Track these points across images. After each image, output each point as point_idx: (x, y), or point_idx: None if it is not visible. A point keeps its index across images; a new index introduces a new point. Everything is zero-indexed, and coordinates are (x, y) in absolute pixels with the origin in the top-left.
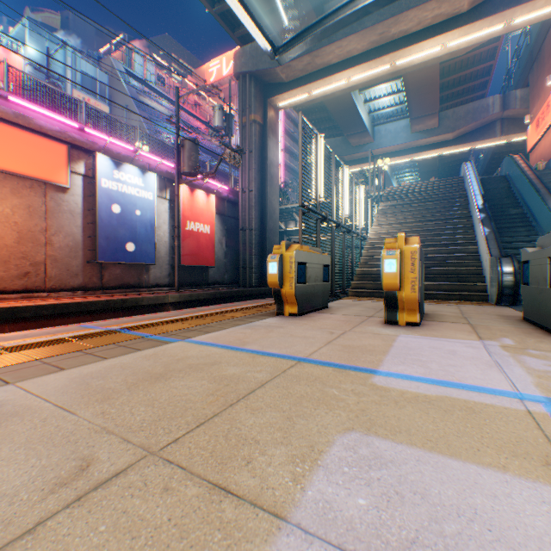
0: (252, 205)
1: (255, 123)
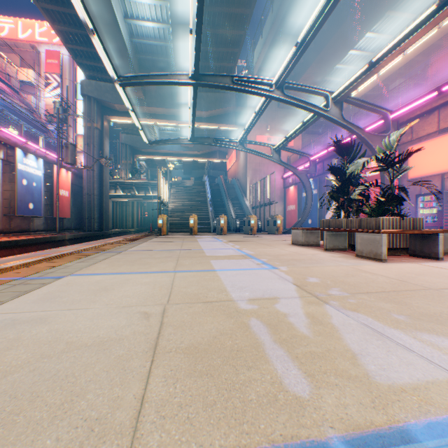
0: (96, 180)
1: (97, 129)
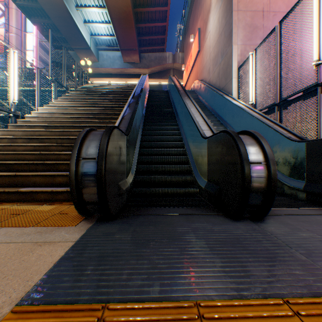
0: None
1: None
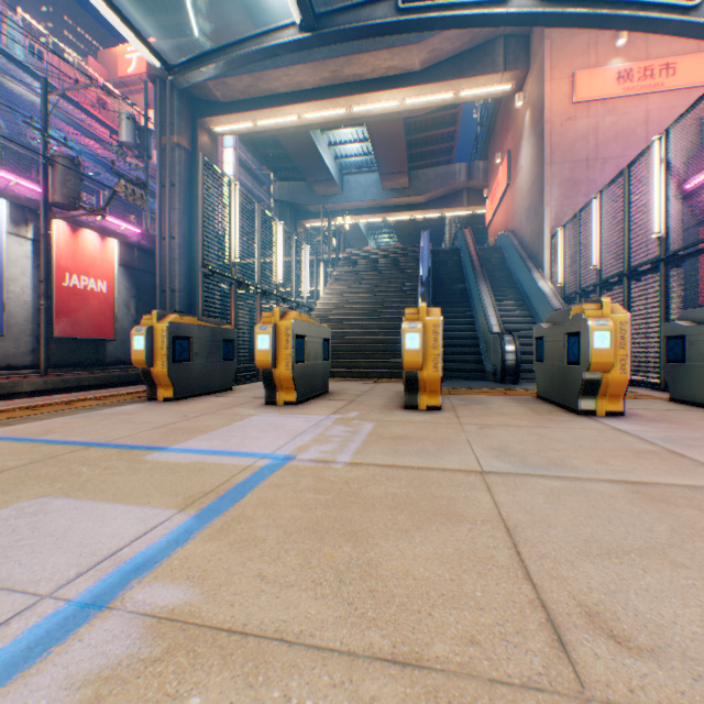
0: (176, 257)
1: (180, 148)
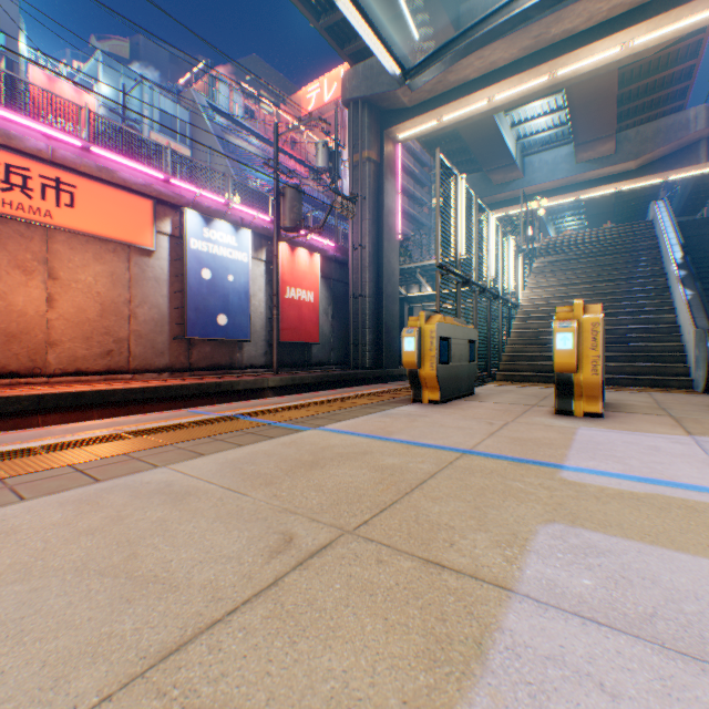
0: (365, 265)
1: (369, 162)
